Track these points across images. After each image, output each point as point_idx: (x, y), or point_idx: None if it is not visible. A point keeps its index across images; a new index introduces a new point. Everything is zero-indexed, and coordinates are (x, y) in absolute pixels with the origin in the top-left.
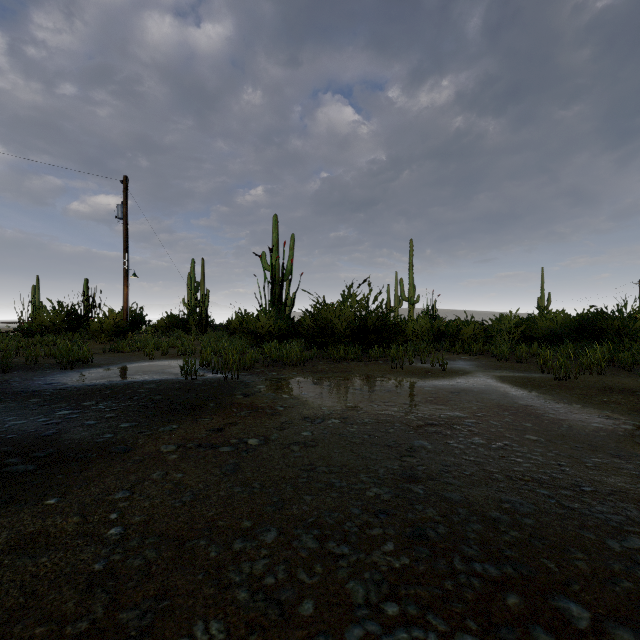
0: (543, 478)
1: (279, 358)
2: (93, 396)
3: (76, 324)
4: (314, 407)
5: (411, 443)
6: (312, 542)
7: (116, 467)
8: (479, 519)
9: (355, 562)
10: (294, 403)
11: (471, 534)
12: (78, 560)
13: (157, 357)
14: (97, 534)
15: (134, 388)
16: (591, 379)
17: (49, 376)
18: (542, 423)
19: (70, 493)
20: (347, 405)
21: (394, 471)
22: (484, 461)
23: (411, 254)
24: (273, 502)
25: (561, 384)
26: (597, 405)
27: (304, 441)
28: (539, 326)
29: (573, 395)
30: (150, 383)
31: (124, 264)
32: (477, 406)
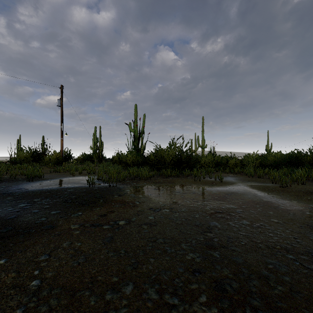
0: (287, 247)
1: (137, 175)
2: (40, 196)
3: (37, 158)
4: (155, 202)
5: (209, 223)
6: (154, 294)
7: (44, 238)
8: (256, 276)
9: (182, 311)
10: (144, 200)
11: (253, 288)
12: (7, 306)
13: (76, 175)
14: (24, 285)
15: (62, 191)
16: (298, 187)
17: (20, 185)
18: (278, 212)
19: (14, 256)
20: (172, 201)
21: (201, 242)
22: (251, 235)
23: (203, 124)
24: (131, 263)
25: (283, 189)
26: (305, 201)
27: (150, 222)
28: (268, 159)
29: (291, 195)
30: (71, 188)
31: (61, 129)
32: (241, 202)
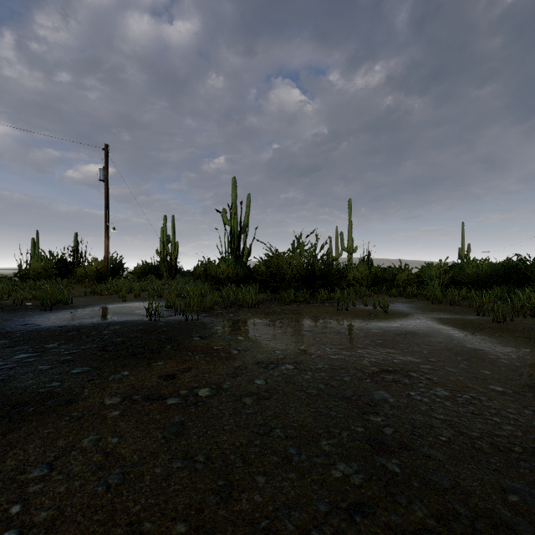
0: None
1: (236, 300)
2: (58, 338)
3: (64, 270)
4: (268, 350)
5: (370, 395)
6: None
7: (48, 427)
8: (487, 524)
9: None
10: (248, 346)
11: None
12: None
13: (130, 299)
14: None
15: (99, 329)
16: (526, 321)
17: (28, 317)
18: (500, 370)
19: None
20: (300, 348)
21: (359, 435)
22: (457, 420)
23: (350, 211)
24: (218, 487)
25: (500, 326)
26: None
27: (257, 392)
28: (466, 272)
29: (517, 338)
30: (116, 324)
31: (105, 219)
32: (427, 350)
